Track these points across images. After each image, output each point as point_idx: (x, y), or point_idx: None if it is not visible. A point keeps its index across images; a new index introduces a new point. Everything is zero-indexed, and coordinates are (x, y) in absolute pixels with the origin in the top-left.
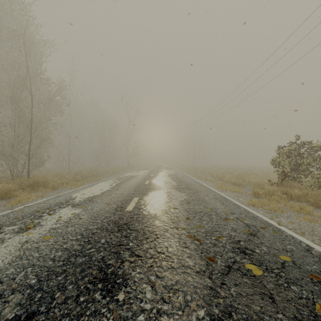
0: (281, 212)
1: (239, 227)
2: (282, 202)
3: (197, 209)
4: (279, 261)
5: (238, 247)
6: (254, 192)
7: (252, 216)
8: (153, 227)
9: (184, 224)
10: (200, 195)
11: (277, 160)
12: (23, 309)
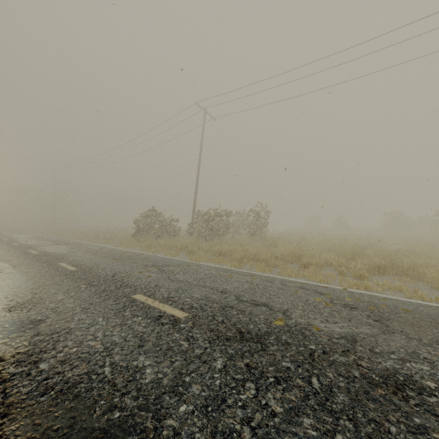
0: (130, 248)
1: (106, 250)
2: (134, 244)
3: (84, 249)
4: (117, 253)
5: (105, 252)
6: (120, 241)
7: (114, 248)
8: (64, 254)
9: (80, 252)
10: (82, 246)
11: (135, 221)
12: (43, 263)
